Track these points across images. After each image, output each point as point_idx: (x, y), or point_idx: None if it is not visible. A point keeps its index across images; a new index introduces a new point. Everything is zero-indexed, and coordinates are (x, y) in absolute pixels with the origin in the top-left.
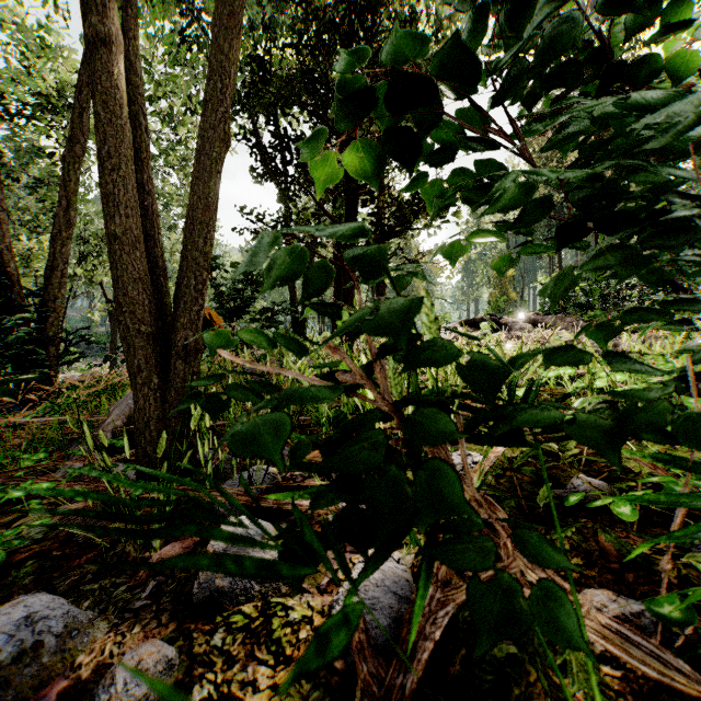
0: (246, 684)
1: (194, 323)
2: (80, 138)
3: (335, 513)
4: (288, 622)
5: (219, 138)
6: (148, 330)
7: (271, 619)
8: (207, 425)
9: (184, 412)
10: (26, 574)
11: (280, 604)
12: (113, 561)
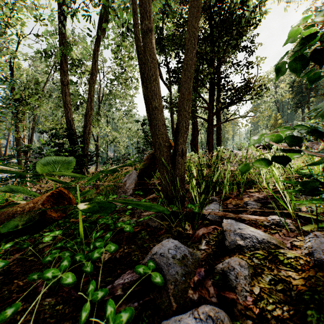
0: (287, 276)
1: (184, 142)
2: (95, 73)
3: (269, 221)
4: (289, 257)
5: (194, 63)
6: (168, 144)
7: (276, 256)
8: (194, 184)
9: (182, 178)
10: (144, 235)
11: (276, 251)
12: (175, 233)
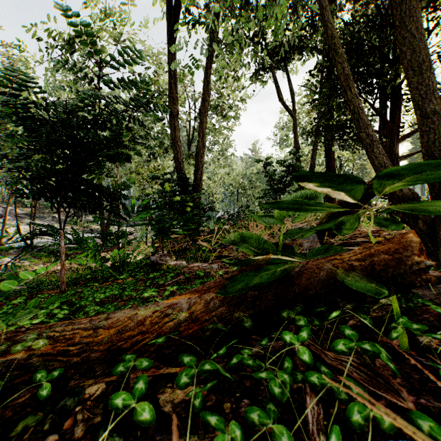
0: None
1: None
2: (207, 99)
3: None
4: None
5: None
6: None
7: None
8: None
9: None
10: None
11: None
12: None
